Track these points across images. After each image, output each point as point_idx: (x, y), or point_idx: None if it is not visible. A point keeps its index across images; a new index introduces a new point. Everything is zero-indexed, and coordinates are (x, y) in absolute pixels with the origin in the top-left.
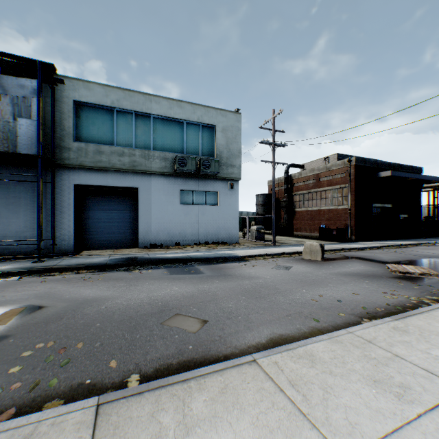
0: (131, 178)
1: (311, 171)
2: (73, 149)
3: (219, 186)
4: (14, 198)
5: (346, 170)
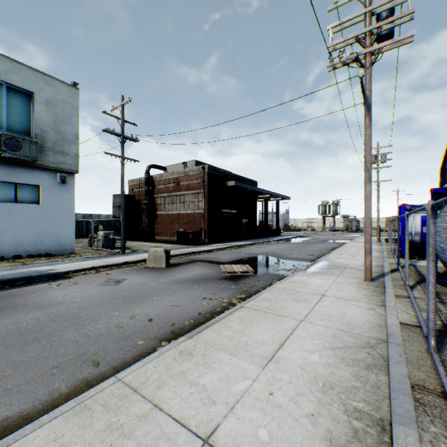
0: None
1: (172, 174)
2: None
3: (43, 178)
4: None
5: (201, 176)
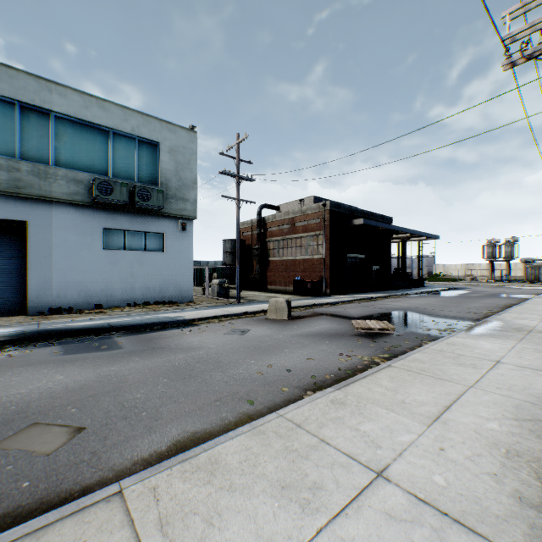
0: (13, 206)
1: (286, 214)
2: None
3: (166, 226)
4: None
5: (322, 215)
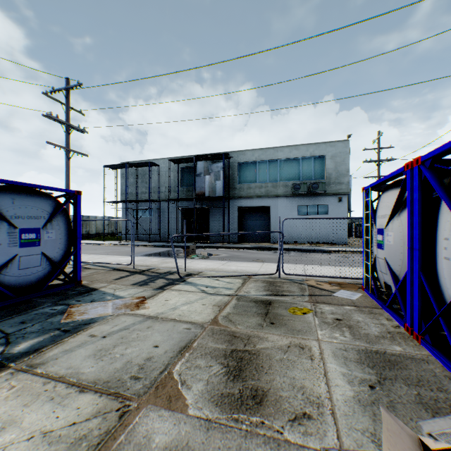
0: (266, 201)
1: None
2: (237, 188)
3: (329, 200)
4: (214, 215)
5: None
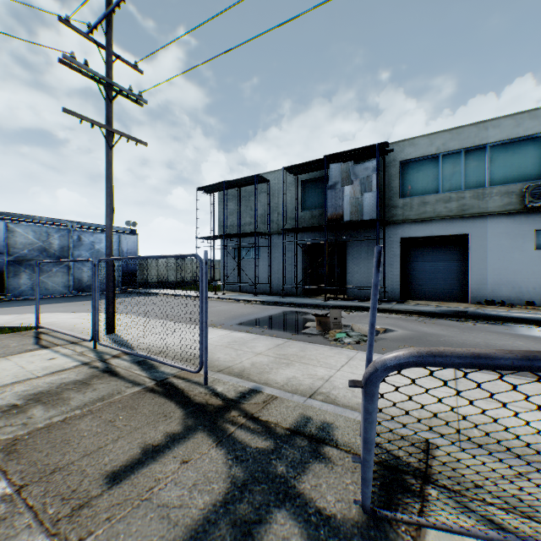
0: (458, 224)
1: None
2: (399, 206)
3: None
4: (356, 254)
5: None
